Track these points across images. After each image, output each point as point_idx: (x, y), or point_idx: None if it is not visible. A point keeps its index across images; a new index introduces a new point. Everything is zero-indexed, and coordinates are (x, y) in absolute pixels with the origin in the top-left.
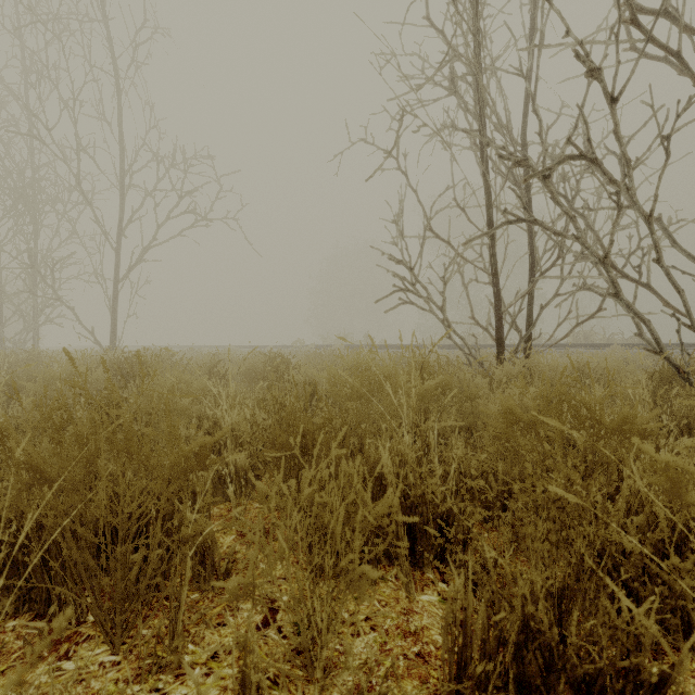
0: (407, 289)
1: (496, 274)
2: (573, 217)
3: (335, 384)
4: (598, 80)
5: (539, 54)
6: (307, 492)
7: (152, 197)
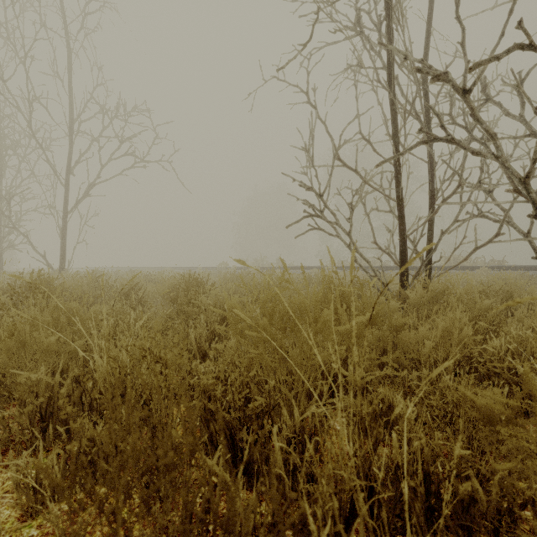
0: (317, 215)
1: (402, 200)
2: (494, 135)
3: (236, 321)
4: None
5: None
6: None
7: (96, 141)
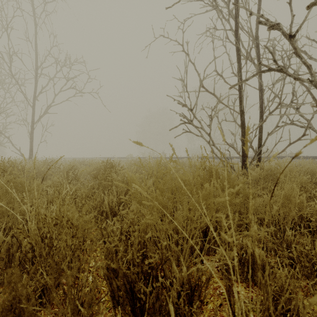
0: (189, 122)
1: (243, 112)
2: (309, 66)
3: (135, 193)
4: None
5: None
6: None
7: (52, 79)
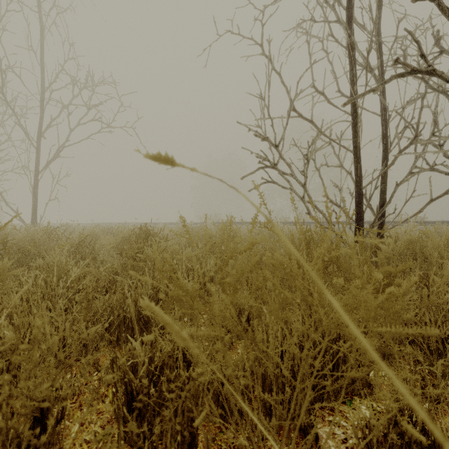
0: (272, 166)
1: (359, 150)
2: None
3: (173, 296)
4: None
5: None
6: None
7: (66, 107)
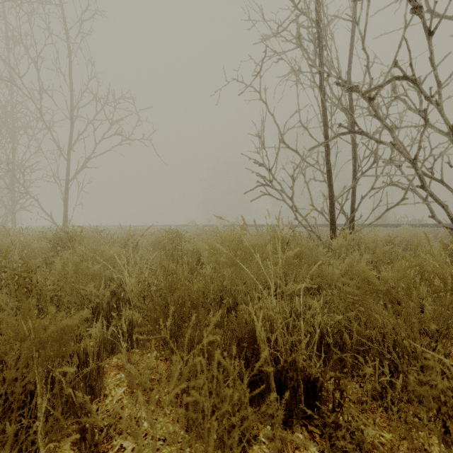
0: (267, 184)
1: (330, 173)
2: (391, 129)
3: (213, 254)
4: (420, 16)
5: (368, 5)
6: (173, 393)
7: (92, 124)
